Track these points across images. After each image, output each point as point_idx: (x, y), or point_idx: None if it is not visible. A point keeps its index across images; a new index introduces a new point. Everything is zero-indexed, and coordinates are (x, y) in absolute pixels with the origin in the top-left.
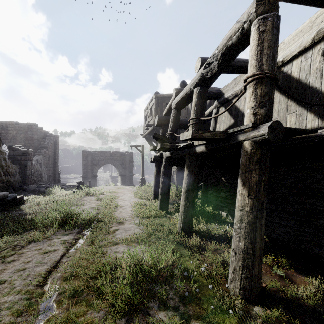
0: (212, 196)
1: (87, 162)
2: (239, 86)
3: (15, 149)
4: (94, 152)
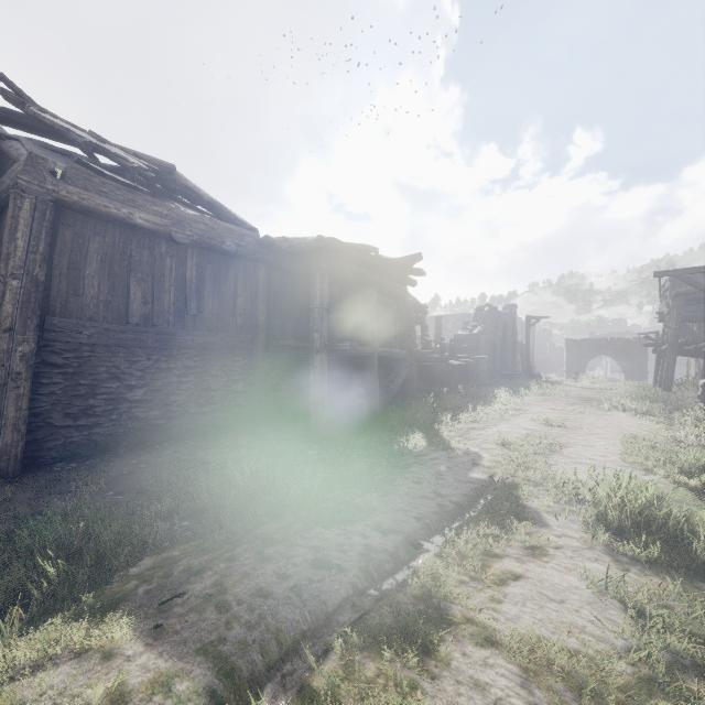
0: None
1: (572, 353)
2: None
3: None
4: (582, 340)
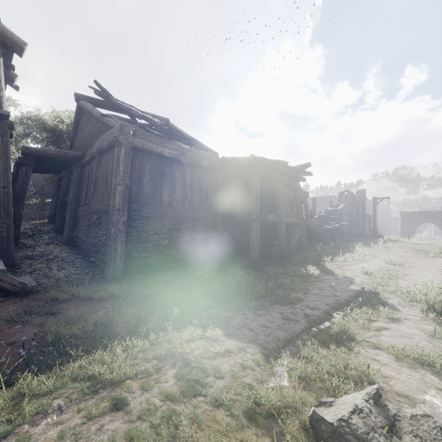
0: None
1: (405, 221)
2: None
3: None
4: (412, 212)
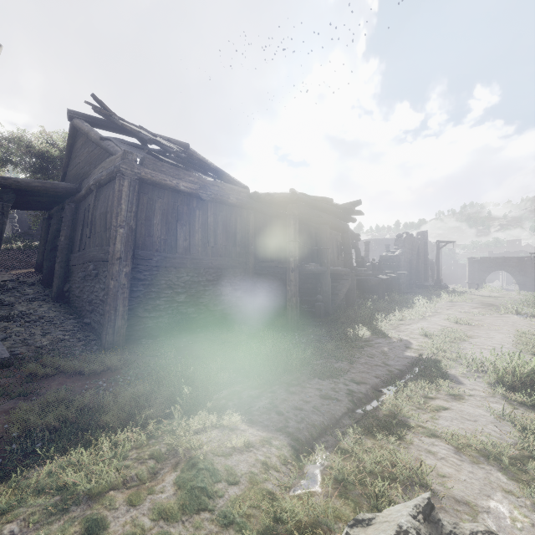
0: None
1: (473, 268)
2: None
3: None
4: (482, 258)
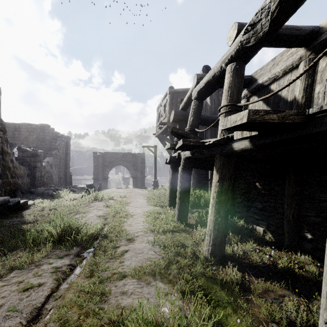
0: (241, 205)
1: (98, 163)
2: (280, 67)
3: (24, 150)
4: (106, 153)
